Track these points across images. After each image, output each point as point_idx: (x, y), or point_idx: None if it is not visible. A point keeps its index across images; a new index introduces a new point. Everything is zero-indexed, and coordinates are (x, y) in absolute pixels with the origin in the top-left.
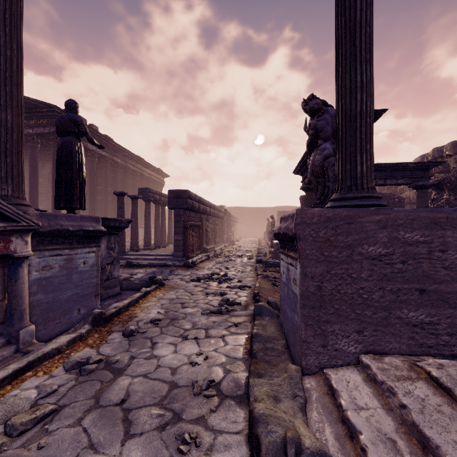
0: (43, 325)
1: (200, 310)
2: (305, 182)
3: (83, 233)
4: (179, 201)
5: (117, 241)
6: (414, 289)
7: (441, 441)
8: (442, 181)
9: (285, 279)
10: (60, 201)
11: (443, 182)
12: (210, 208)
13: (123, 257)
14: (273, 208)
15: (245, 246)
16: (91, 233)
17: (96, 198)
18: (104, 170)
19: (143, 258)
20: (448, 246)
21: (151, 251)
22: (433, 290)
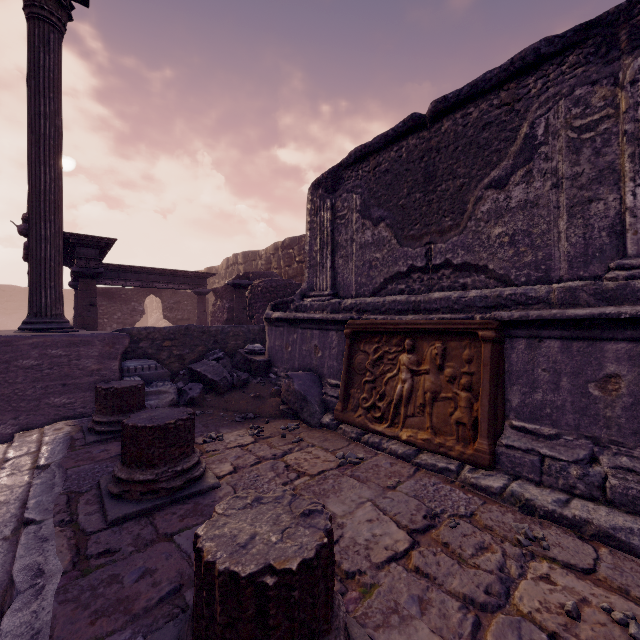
0: None
1: None
2: (72, 279)
3: None
4: None
5: None
6: (59, 384)
7: (12, 451)
8: (216, 290)
9: None
10: None
11: (216, 291)
12: None
13: None
14: None
15: None
16: None
17: None
18: None
19: None
20: (82, 357)
21: None
22: (72, 384)
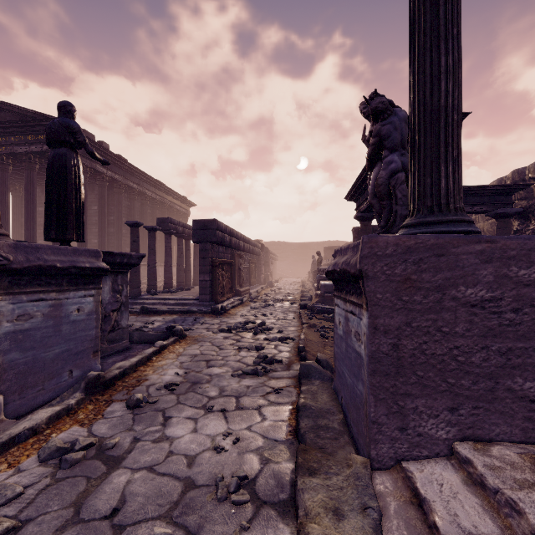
0: (18, 394)
1: (230, 370)
2: (361, 209)
3: (76, 271)
4: (206, 233)
5: (125, 282)
6: (532, 349)
7: None
8: (528, 209)
9: (342, 332)
10: (50, 231)
11: (529, 209)
12: (244, 242)
13: (138, 301)
14: (319, 244)
15: (286, 288)
16: (87, 271)
17: (107, 230)
18: (117, 197)
19: (161, 302)
20: None
21: (171, 294)
22: None
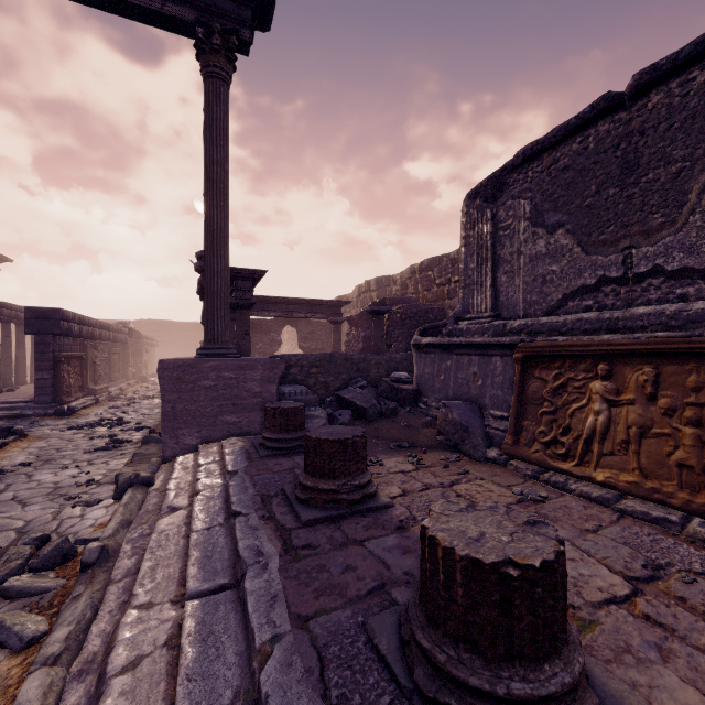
0: None
1: (82, 451)
2: None
3: None
4: (46, 324)
5: None
6: (230, 404)
7: (202, 459)
8: (351, 318)
9: None
10: None
11: (351, 319)
12: (101, 329)
13: None
14: None
15: None
16: None
17: None
18: None
19: None
20: (247, 380)
21: None
22: (240, 404)
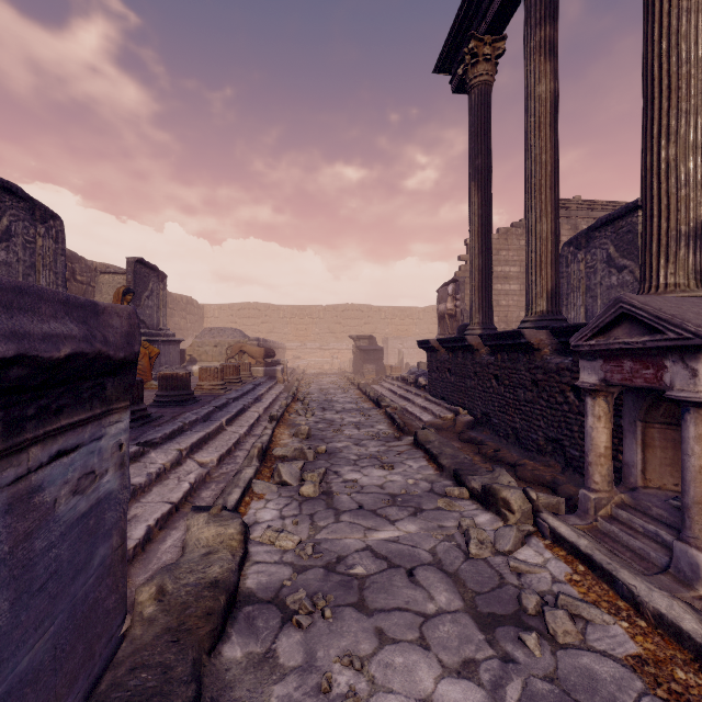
0: None
1: None
2: None
3: None
4: None
5: None
6: None
7: None
8: None
9: None
10: None
11: None
12: None
13: None
14: None
15: None
16: None
17: None
18: None
19: None
20: None
21: None
22: None
